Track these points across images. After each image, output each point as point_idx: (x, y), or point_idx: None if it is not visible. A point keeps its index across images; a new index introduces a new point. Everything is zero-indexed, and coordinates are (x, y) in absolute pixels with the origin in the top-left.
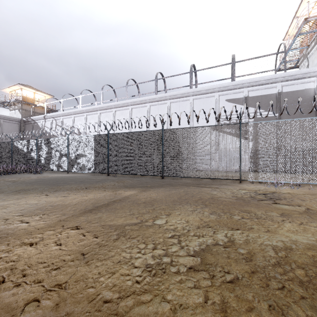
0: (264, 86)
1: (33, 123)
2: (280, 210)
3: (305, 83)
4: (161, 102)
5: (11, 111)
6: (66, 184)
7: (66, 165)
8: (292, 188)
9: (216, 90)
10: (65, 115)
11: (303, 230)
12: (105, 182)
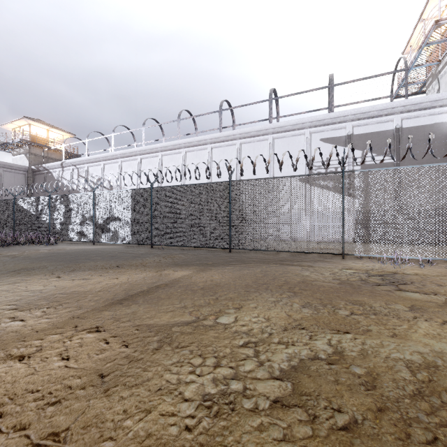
0: (375, 120)
1: (46, 173)
2: (408, 301)
3: (436, 115)
4: (228, 143)
5: (15, 156)
6: (89, 261)
7: (91, 232)
8: (421, 266)
9: (306, 125)
10: (91, 161)
11: None
12: (147, 257)
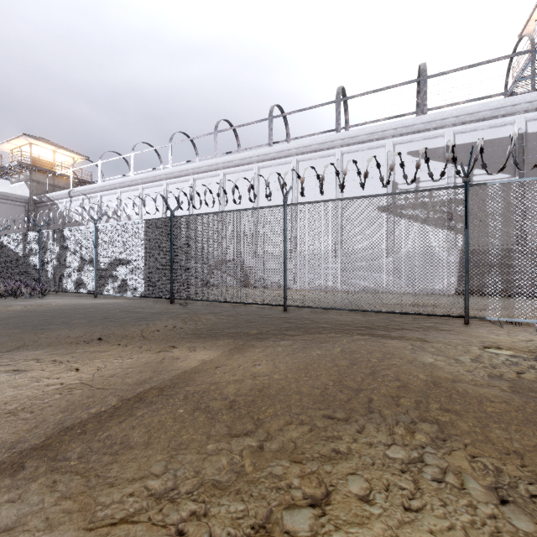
0: (487, 123)
1: (51, 205)
2: None
3: None
4: (281, 161)
5: (13, 185)
6: (63, 328)
7: (91, 280)
8: None
9: (388, 134)
10: (105, 189)
11: None
12: (156, 321)
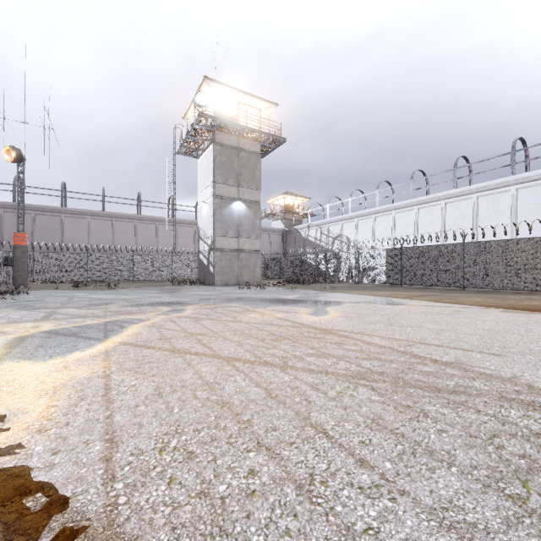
0: None
1: (296, 233)
2: None
3: None
4: (463, 198)
5: (274, 222)
6: (379, 289)
7: (355, 276)
8: None
9: None
10: (332, 222)
11: (539, 303)
12: (407, 289)
